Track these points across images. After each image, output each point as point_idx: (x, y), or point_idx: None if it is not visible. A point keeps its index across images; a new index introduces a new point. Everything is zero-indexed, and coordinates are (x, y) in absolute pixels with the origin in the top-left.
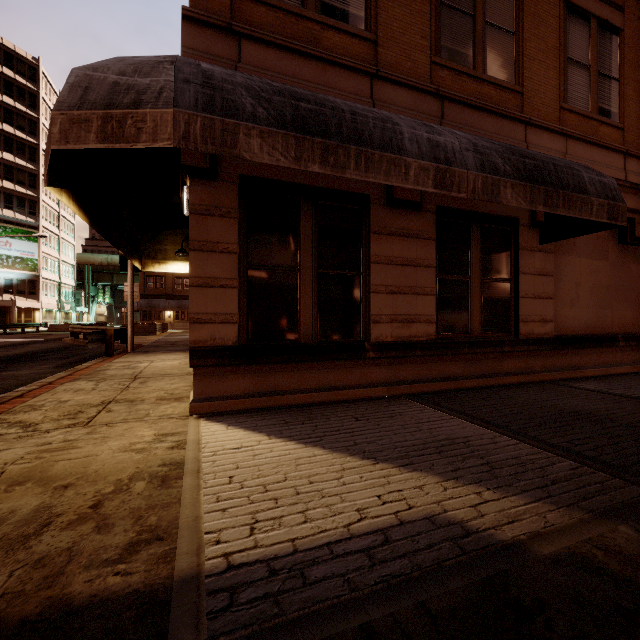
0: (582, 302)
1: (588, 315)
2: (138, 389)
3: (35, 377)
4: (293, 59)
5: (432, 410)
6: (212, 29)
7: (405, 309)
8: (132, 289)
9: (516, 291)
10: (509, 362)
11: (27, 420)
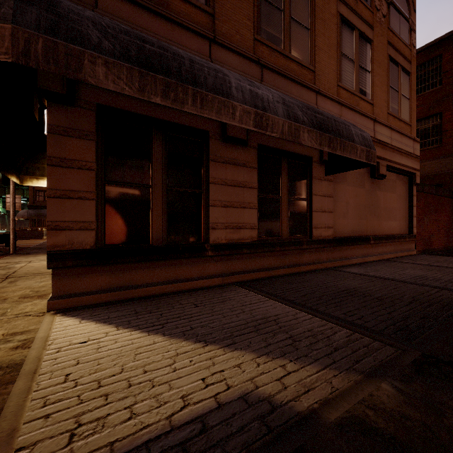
0: (350, 215)
1: (353, 223)
2: (5, 288)
3: None
4: (145, 14)
5: (254, 294)
6: None
7: (235, 219)
8: (14, 200)
9: (311, 207)
10: (306, 256)
11: None
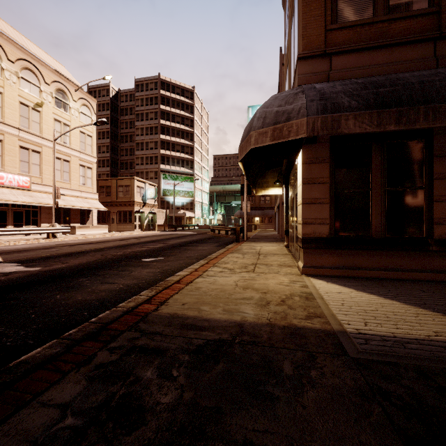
0: None
1: None
2: (265, 259)
3: (211, 250)
4: (367, 54)
5: None
6: (314, 58)
7: None
8: (246, 205)
9: None
10: None
11: (228, 267)
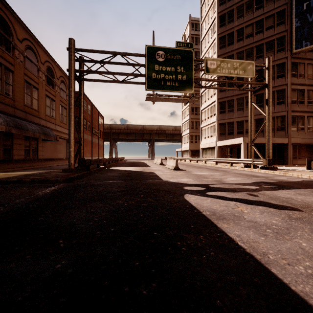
0: (49, 152)
1: (50, 154)
2: None
3: None
4: (1, 104)
5: (29, 170)
6: None
7: (19, 153)
8: None
9: (38, 150)
10: (37, 163)
11: None
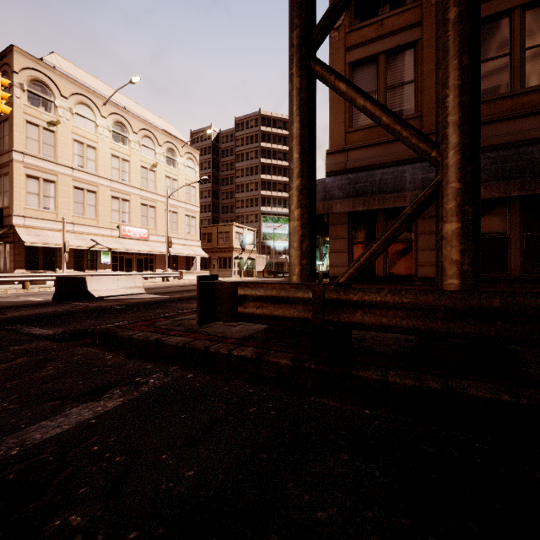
0: None
1: None
2: None
3: None
4: (371, 149)
5: None
6: (337, 153)
7: None
8: None
9: None
10: None
11: None
